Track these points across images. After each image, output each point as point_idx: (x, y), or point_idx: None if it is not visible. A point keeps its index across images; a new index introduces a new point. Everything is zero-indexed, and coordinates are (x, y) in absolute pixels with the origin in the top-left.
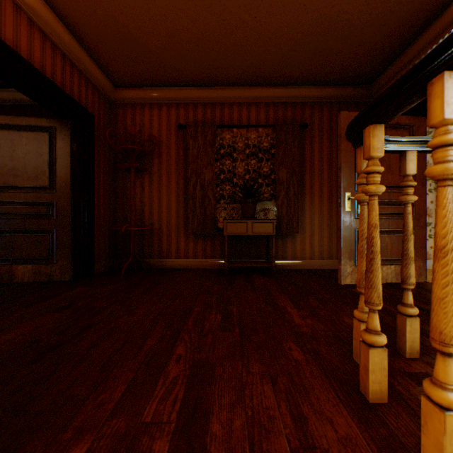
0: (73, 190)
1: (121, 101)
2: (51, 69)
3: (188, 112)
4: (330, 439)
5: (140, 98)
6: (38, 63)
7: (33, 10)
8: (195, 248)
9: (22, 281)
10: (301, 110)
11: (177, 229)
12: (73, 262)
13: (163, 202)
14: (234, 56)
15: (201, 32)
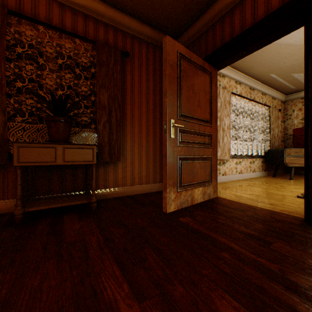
0: None
1: None
2: None
3: None
4: None
5: None
6: None
7: None
8: None
9: None
10: (123, 38)
11: None
12: None
13: None
14: None
15: None
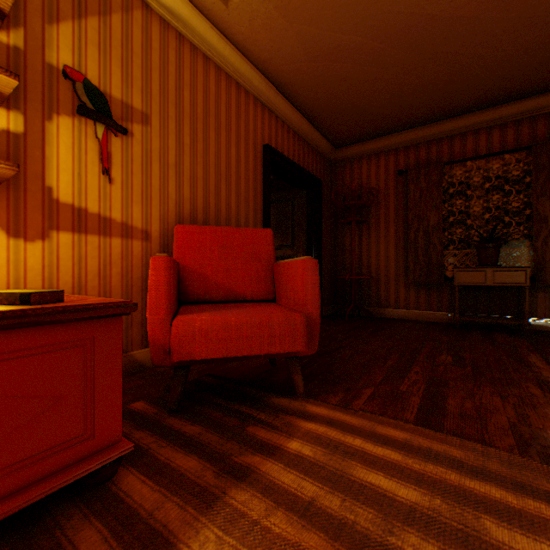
0: (307, 245)
1: (340, 160)
2: (297, 156)
3: (408, 155)
4: (546, 426)
5: (357, 153)
6: (291, 155)
7: (290, 119)
8: (416, 298)
9: None
10: None
11: (395, 278)
12: None
13: (380, 251)
14: (467, 88)
15: (426, 82)
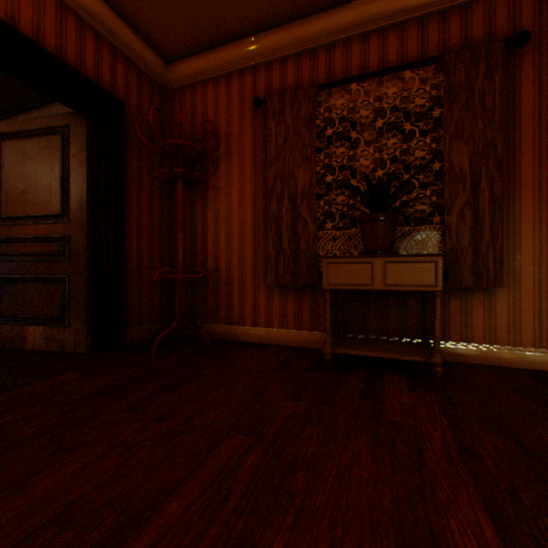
0: (93, 216)
1: (176, 84)
2: (32, 22)
3: (271, 77)
4: None
5: (200, 73)
6: (1, 8)
7: None
8: (283, 309)
9: (33, 348)
10: (510, 7)
11: (253, 277)
12: (91, 325)
13: (233, 233)
14: None
15: None
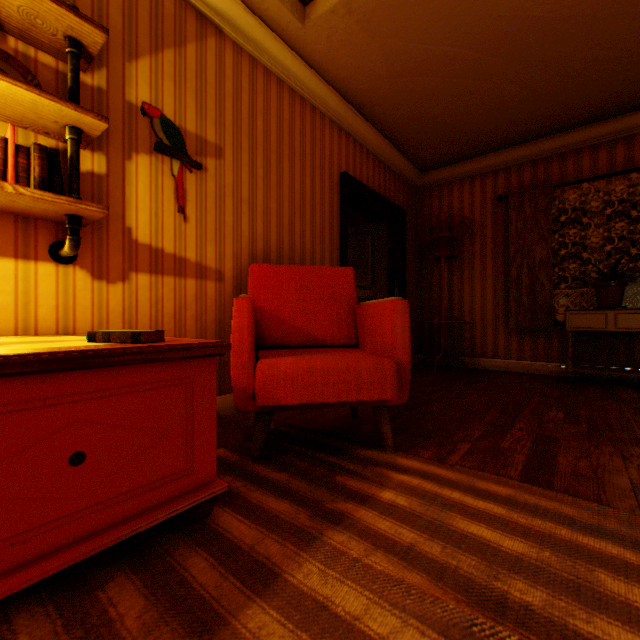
0: (388, 285)
1: (426, 186)
2: (377, 184)
3: (509, 178)
4: None
5: (447, 177)
6: (370, 183)
7: (369, 142)
8: (519, 346)
9: None
10: None
11: (493, 323)
12: None
13: (474, 291)
14: (582, 96)
15: (531, 92)
